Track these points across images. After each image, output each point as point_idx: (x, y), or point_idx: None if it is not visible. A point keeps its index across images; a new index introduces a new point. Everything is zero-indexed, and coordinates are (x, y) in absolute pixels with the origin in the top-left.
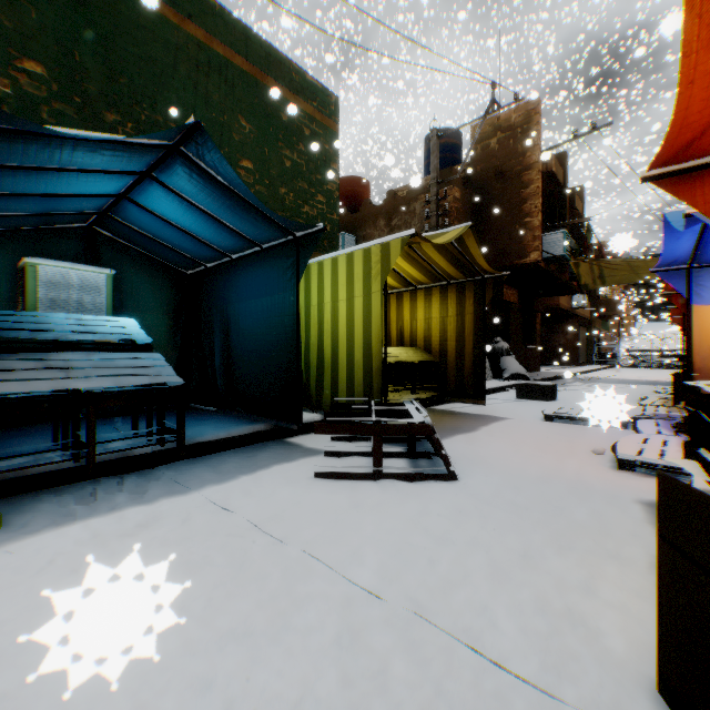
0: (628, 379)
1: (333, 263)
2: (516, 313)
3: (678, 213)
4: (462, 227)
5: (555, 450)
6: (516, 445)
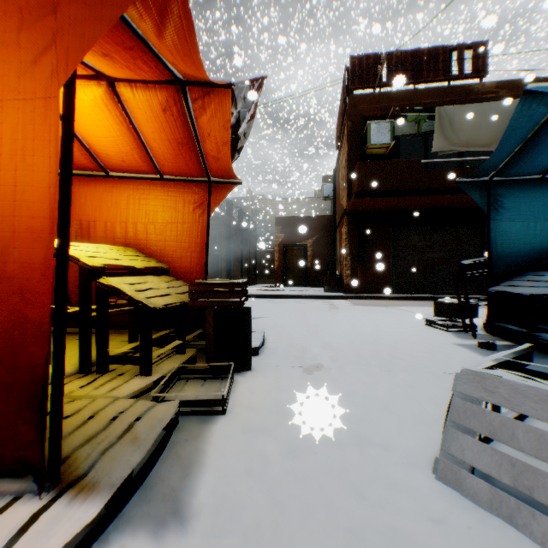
0: None
1: None
2: None
3: None
4: None
5: None
6: None
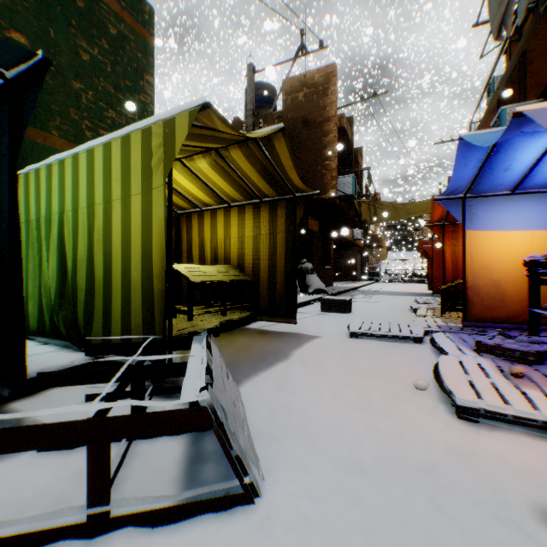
0: (392, 291)
1: (105, 150)
2: (317, 240)
3: (475, 135)
4: (272, 129)
5: (377, 387)
6: (333, 381)
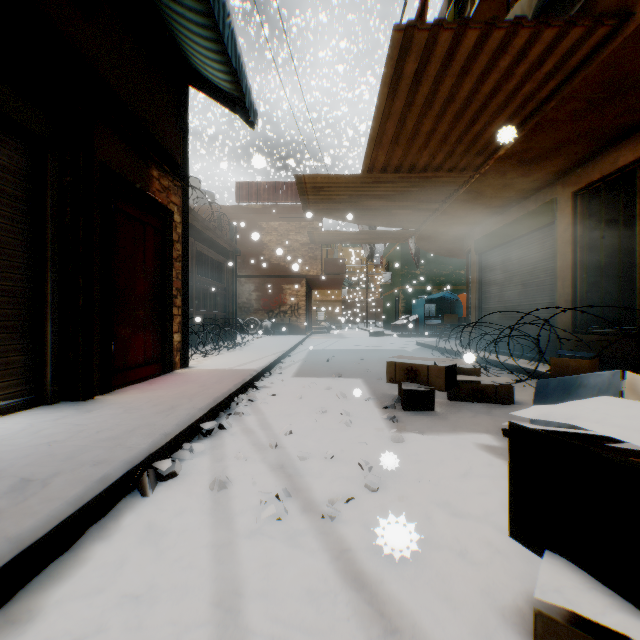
0: None
1: None
2: None
3: None
4: None
5: None
6: None
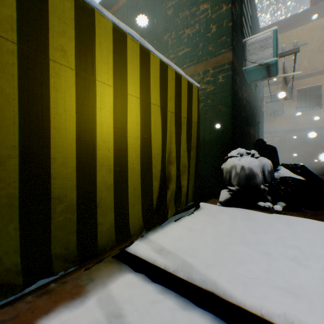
0: None
1: None
2: None
3: None
4: None
5: None
6: None
